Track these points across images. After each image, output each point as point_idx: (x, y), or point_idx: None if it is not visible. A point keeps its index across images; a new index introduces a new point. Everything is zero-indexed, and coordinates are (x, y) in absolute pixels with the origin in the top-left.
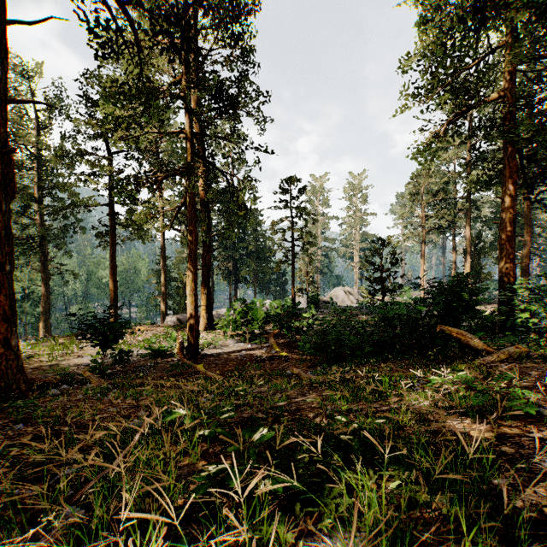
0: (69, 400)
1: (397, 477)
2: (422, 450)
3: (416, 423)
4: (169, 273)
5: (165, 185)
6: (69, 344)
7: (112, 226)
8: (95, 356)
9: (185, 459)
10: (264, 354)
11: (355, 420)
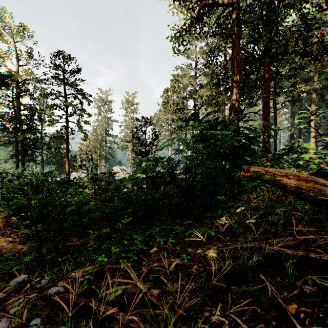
0: None
1: None
2: None
3: None
4: None
5: None
6: None
7: None
8: None
9: None
10: None
11: None
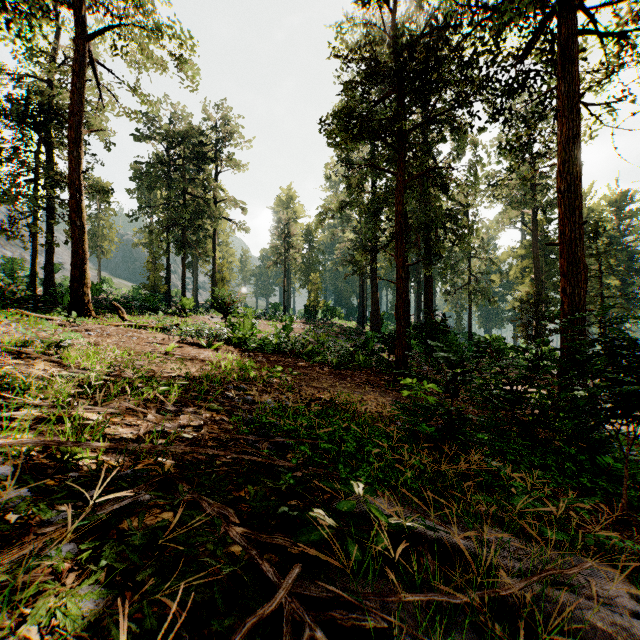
0: None
1: None
2: None
3: None
4: None
5: None
6: None
7: None
8: None
9: None
10: None
11: None
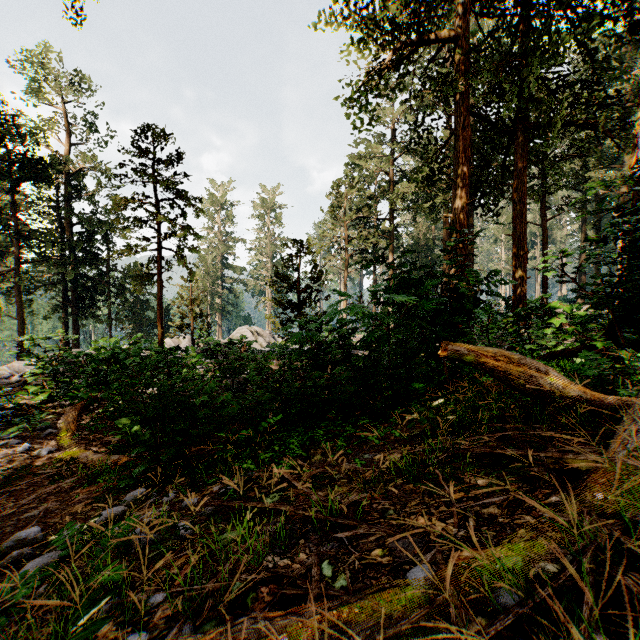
0: None
1: None
2: None
3: None
4: None
5: None
6: None
7: None
8: None
9: None
10: (9, 462)
11: None
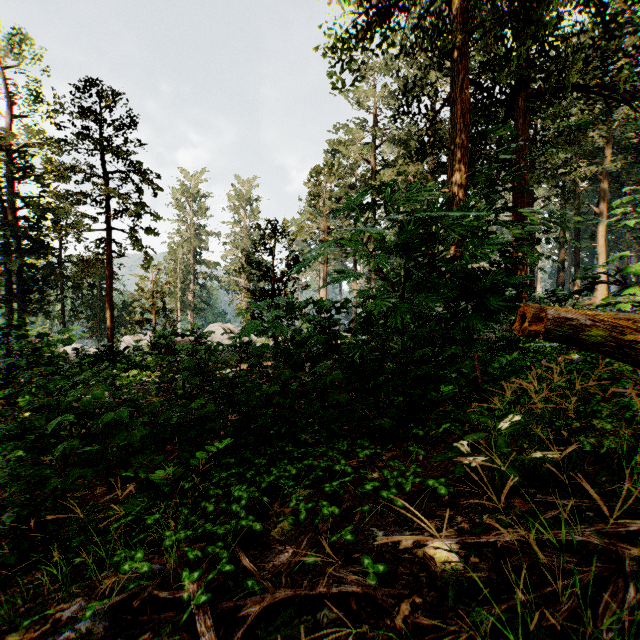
0: None
1: None
2: None
3: None
4: None
5: None
6: None
7: None
8: None
9: None
10: None
11: None
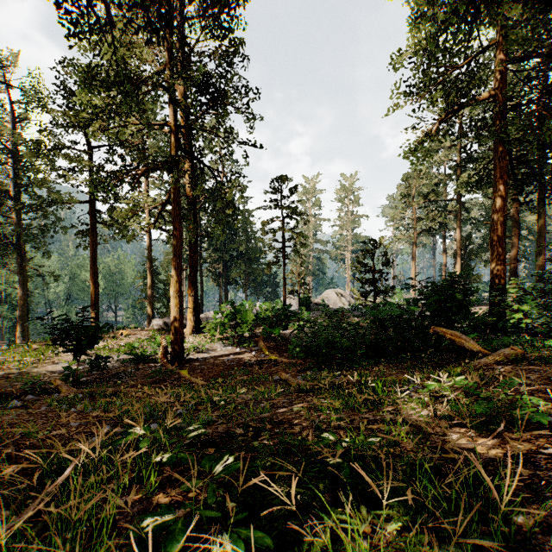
0: (29, 413)
1: (397, 518)
2: (427, 481)
3: (414, 437)
4: (157, 274)
5: (152, 184)
6: (44, 349)
7: (93, 225)
8: (71, 363)
9: (140, 491)
10: (253, 358)
11: (345, 434)
